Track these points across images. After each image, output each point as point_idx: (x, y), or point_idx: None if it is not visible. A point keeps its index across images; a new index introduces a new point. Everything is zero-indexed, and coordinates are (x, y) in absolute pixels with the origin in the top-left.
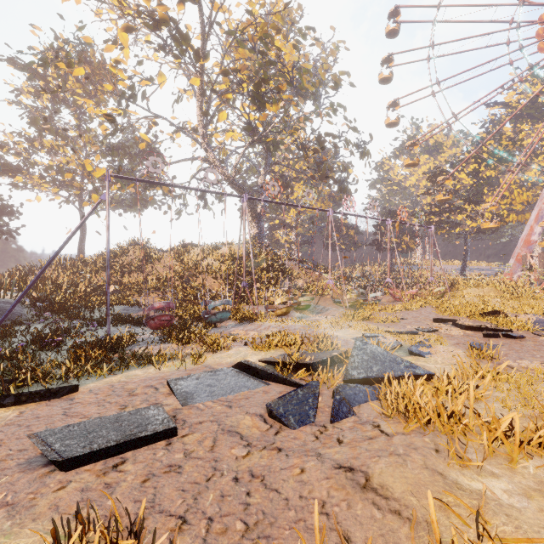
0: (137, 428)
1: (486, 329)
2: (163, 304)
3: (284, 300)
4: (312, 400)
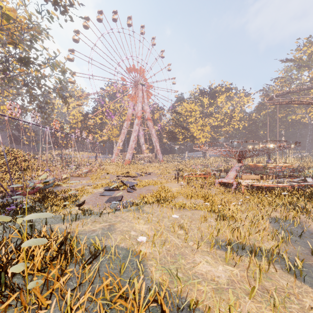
0: (118, 197)
1: (130, 176)
2: (40, 181)
3: (68, 175)
4: (131, 189)
